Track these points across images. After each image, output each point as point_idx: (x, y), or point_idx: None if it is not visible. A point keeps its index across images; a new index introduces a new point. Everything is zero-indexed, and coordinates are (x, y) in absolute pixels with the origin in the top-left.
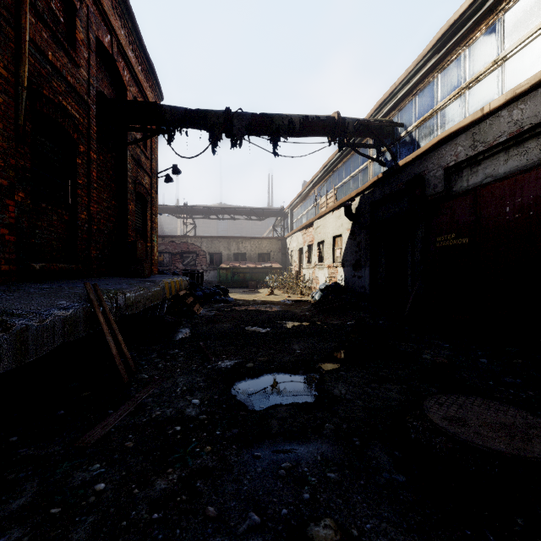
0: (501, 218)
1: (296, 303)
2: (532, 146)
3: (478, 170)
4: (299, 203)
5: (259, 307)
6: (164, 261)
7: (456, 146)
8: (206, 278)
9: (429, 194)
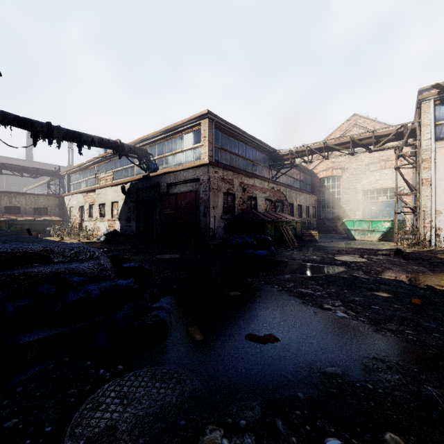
0: (182, 206)
1: (89, 243)
2: (188, 185)
3: (176, 187)
4: (78, 171)
5: None
6: None
7: (170, 177)
8: None
9: (162, 192)
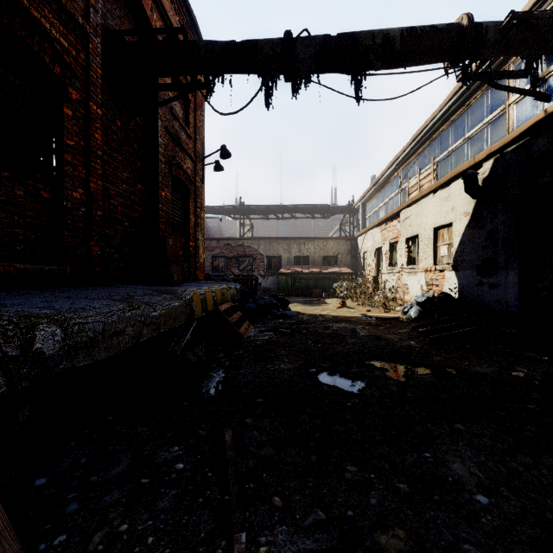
0: None
1: (383, 322)
2: None
3: None
4: (374, 193)
5: (331, 327)
6: (219, 266)
7: None
8: (264, 285)
9: None
